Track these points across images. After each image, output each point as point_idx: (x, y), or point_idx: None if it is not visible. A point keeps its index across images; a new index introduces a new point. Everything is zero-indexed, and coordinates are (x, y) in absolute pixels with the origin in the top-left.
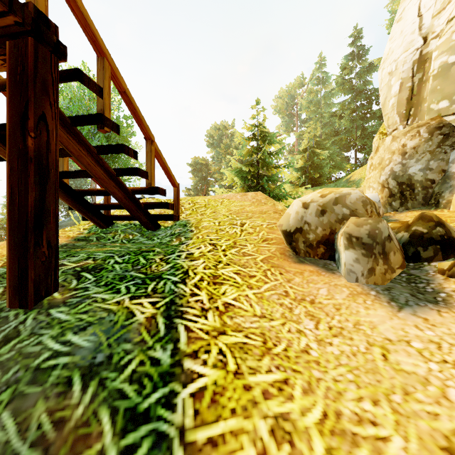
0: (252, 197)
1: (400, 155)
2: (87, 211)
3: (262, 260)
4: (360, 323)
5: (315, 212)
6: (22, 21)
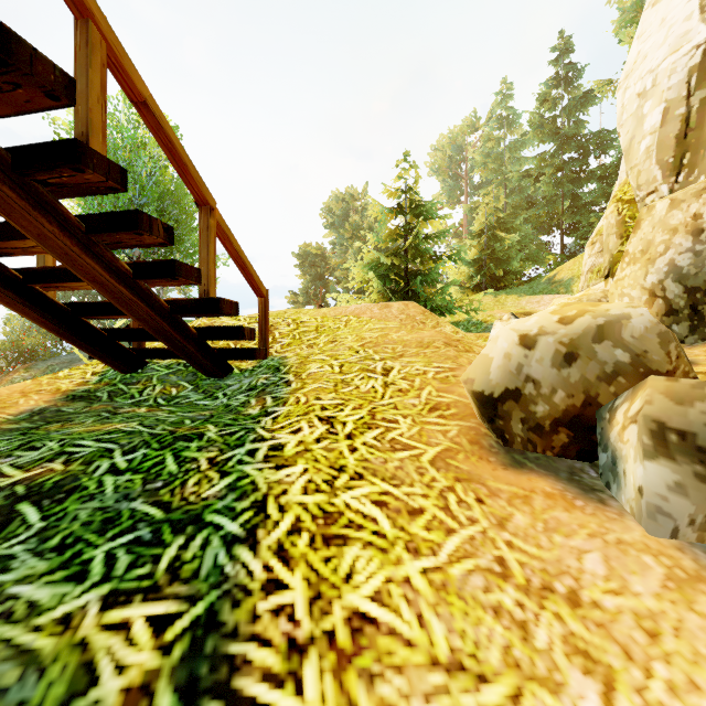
0: (398, 312)
1: (690, 235)
2: (89, 343)
3: (434, 461)
4: None
5: (551, 358)
6: None
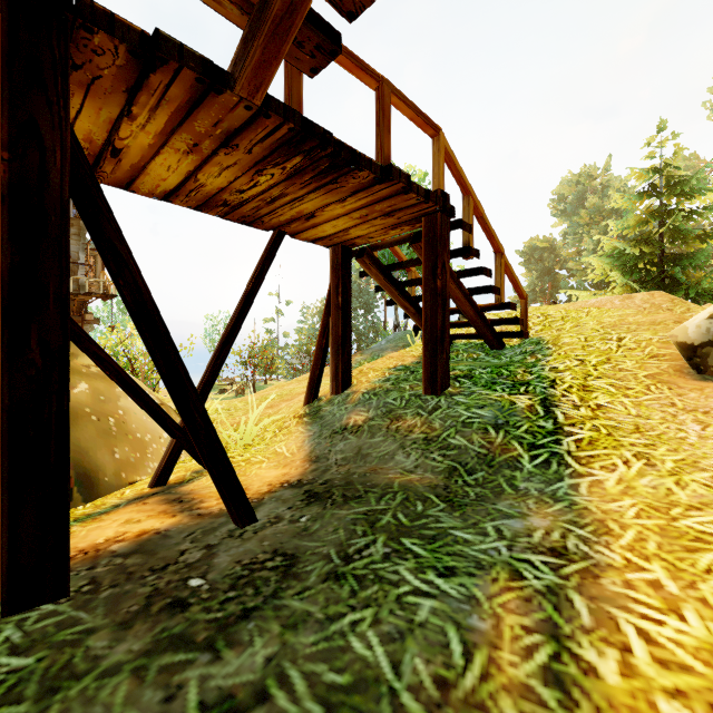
0: (642, 302)
1: None
2: None
3: (645, 376)
4: None
5: None
6: (439, 207)
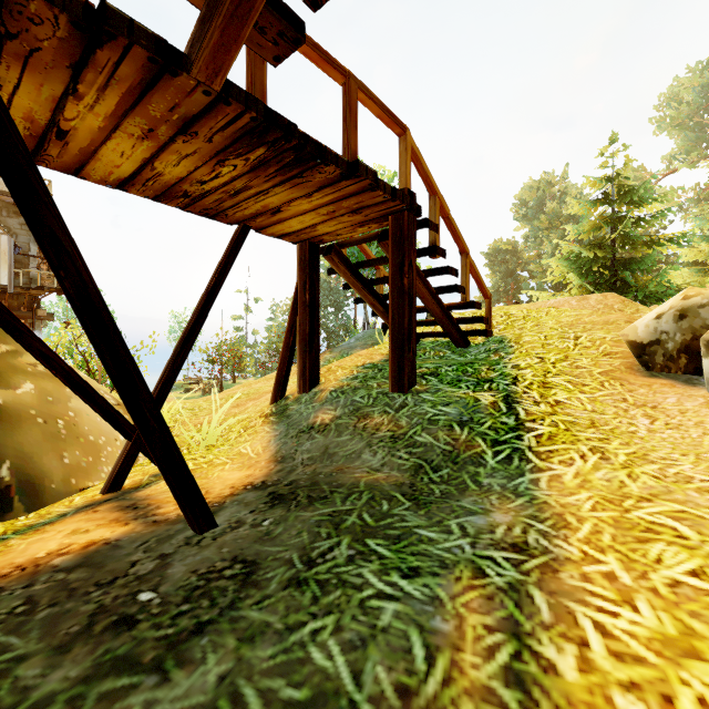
0: (596, 302)
1: None
2: None
3: (600, 373)
4: (704, 422)
5: (672, 319)
6: (406, 206)
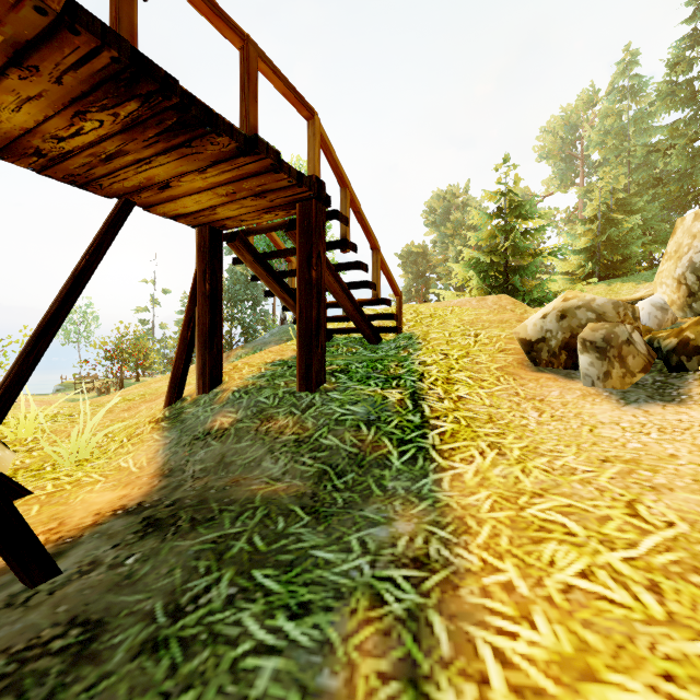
0: (492, 303)
1: None
2: None
3: (496, 368)
4: (582, 413)
5: (555, 319)
6: (314, 193)
